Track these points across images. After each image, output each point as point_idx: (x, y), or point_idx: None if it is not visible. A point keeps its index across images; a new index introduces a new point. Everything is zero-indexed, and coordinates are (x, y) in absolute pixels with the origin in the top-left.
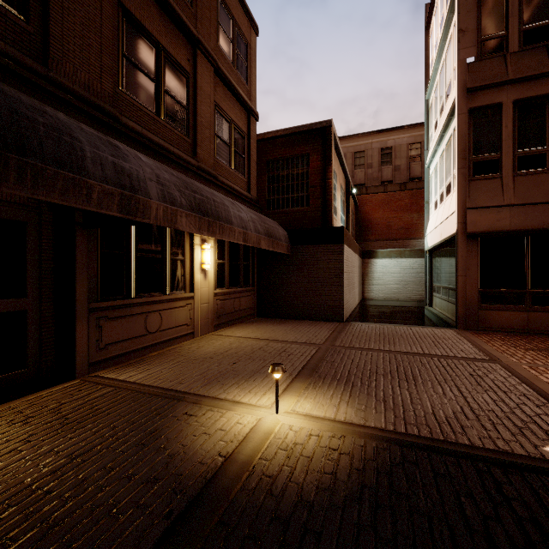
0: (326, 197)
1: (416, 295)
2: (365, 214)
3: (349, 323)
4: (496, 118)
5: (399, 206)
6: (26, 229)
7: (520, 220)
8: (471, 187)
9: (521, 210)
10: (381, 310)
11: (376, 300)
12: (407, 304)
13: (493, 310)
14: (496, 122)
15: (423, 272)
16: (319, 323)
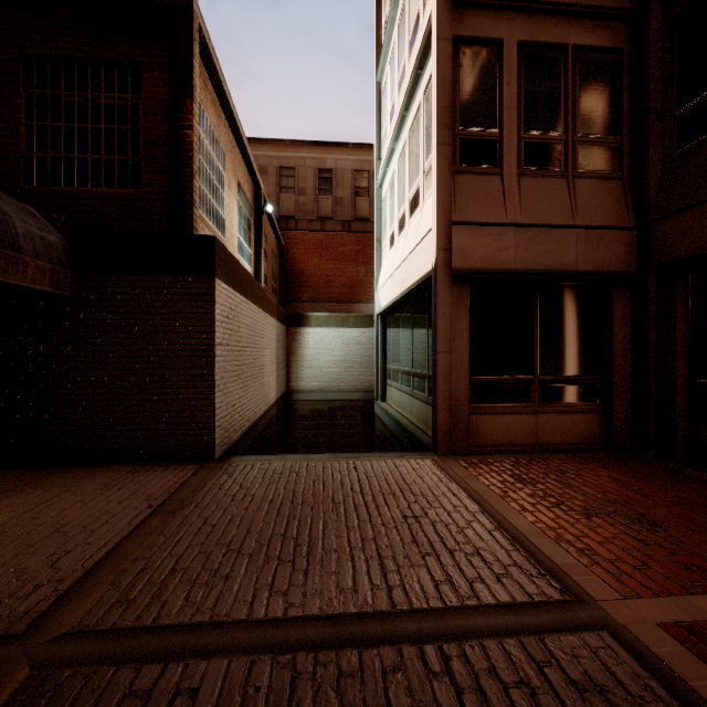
0: (179, 169)
1: (363, 382)
2: (295, 260)
3: (225, 464)
4: (494, 66)
5: (341, 253)
6: None
7: (529, 253)
8: (457, 184)
9: (530, 235)
10: (315, 407)
11: (307, 392)
12: (352, 397)
13: (489, 413)
14: (494, 72)
15: (372, 348)
16: (143, 475)
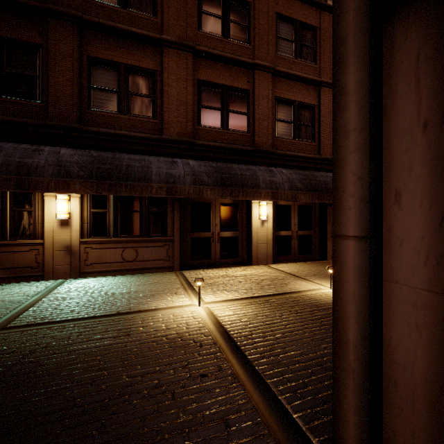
0: None
1: None
2: None
3: None
4: None
5: None
6: (312, 208)
7: None
8: None
9: None
10: None
11: None
12: None
13: None
14: None
15: None
16: None
